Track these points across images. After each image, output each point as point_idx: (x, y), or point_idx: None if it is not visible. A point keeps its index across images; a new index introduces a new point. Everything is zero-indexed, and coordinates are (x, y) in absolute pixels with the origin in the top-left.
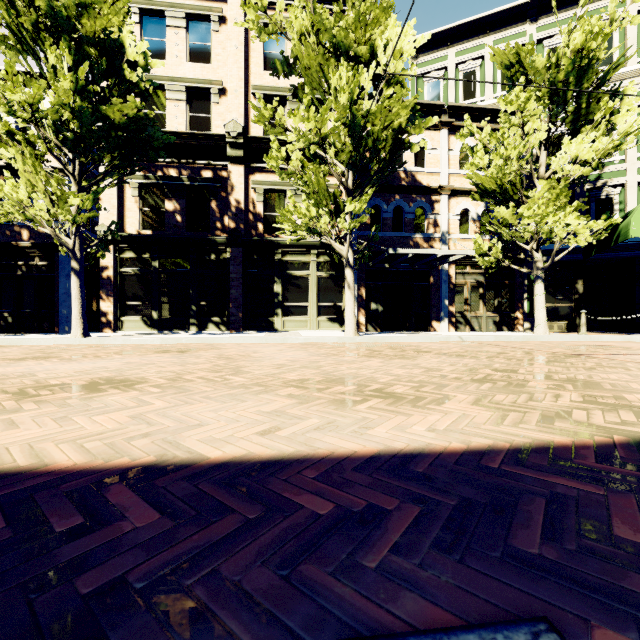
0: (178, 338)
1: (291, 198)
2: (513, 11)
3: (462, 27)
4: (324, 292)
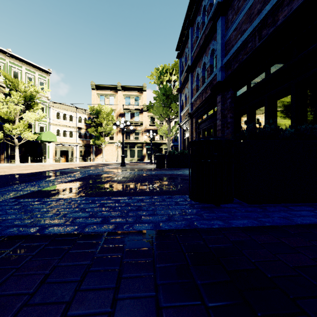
0: None
1: None
2: (1, 50)
3: None
4: None
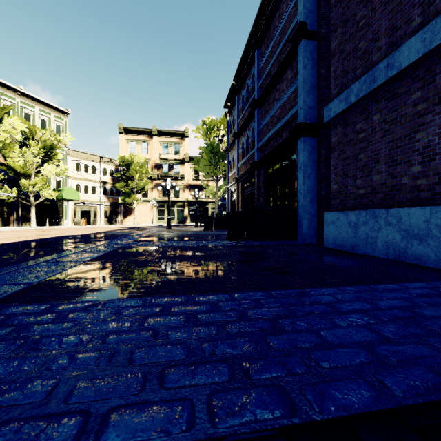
0: None
1: None
2: (12, 88)
3: None
4: None
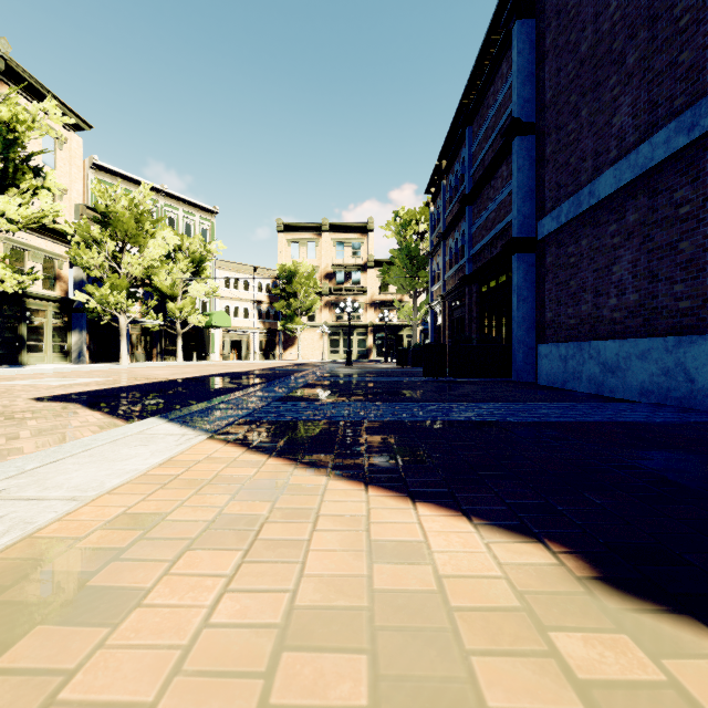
0: (63, 368)
1: (107, 286)
2: (156, 189)
3: (129, 178)
4: (56, 335)
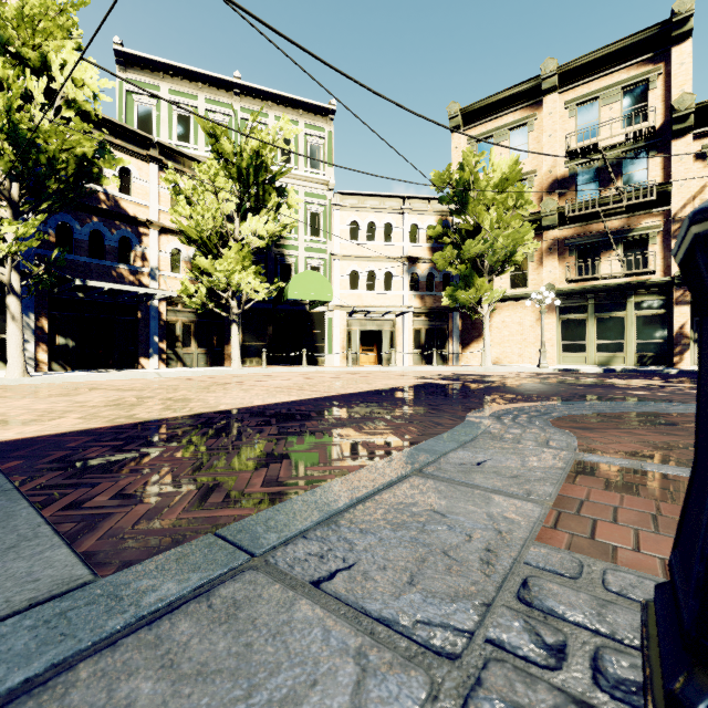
0: None
1: None
2: (221, 82)
3: (175, 68)
4: None
